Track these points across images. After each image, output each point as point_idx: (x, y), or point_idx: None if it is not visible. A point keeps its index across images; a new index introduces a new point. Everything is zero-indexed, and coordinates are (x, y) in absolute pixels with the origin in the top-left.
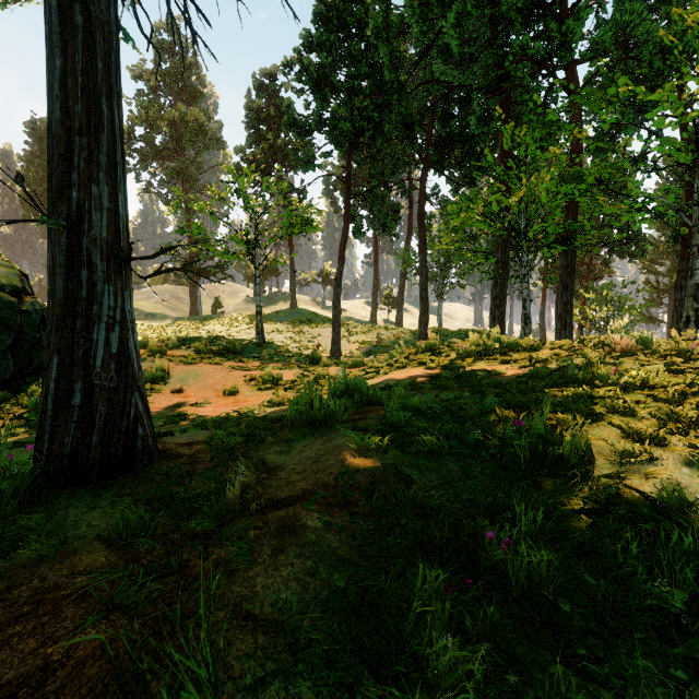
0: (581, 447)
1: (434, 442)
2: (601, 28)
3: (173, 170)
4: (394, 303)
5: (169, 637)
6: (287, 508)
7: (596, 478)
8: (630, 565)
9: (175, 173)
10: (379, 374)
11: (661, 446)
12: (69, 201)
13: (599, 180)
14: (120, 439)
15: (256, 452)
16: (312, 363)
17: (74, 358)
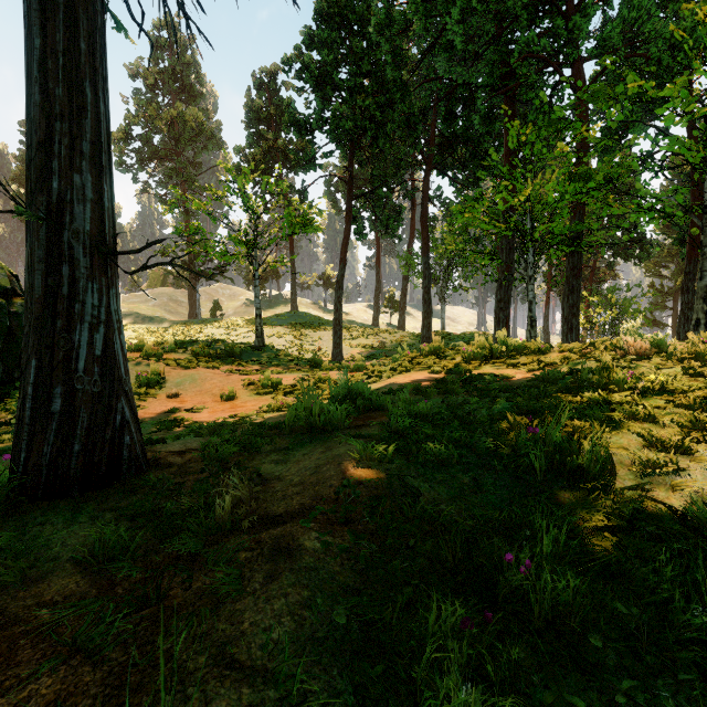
0: (602, 456)
1: (442, 451)
2: (608, 25)
3: (171, 171)
4: (397, 306)
5: (137, 690)
6: (283, 526)
7: (619, 491)
8: (664, 589)
9: (173, 173)
10: (382, 378)
11: (686, 455)
12: (49, 191)
13: (607, 179)
14: (105, 448)
15: (251, 461)
16: (313, 367)
17: (54, 361)
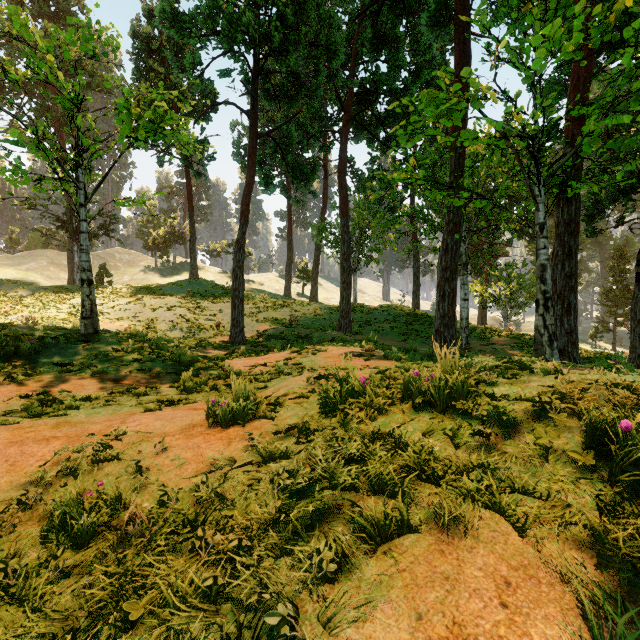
0: None
1: None
2: None
3: (40, 107)
4: (309, 276)
5: None
6: None
7: None
8: None
9: (43, 110)
10: (293, 627)
11: None
12: None
13: None
14: None
15: None
16: (175, 372)
17: None
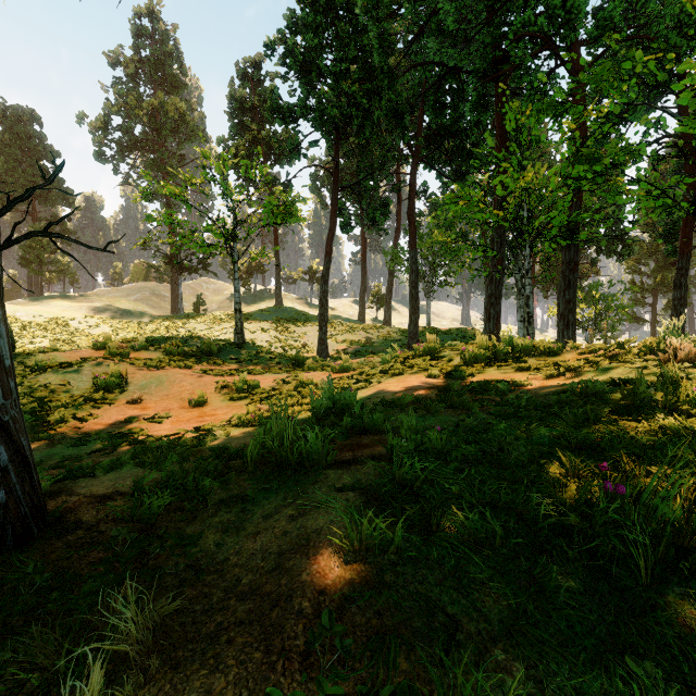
0: None
1: (477, 523)
2: (610, 3)
3: (152, 162)
4: (382, 301)
5: None
6: None
7: None
8: None
9: (155, 164)
10: (372, 382)
11: None
12: None
13: (613, 164)
14: None
15: (190, 524)
16: (296, 365)
17: None
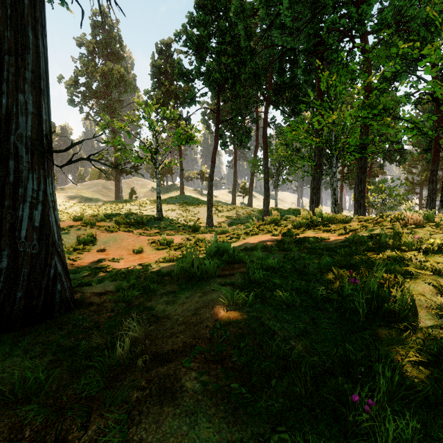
0: (409, 302)
1: (288, 297)
2: (385, 10)
3: (104, 105)
4: (247, 191)
5: None
6: (169, 364)
7: (425, 330)
8: None
9: (105, 107)
10: (239, 239)
11: None
12: None
13: (385, 109)
14: (41, 294)
15: (149, 302)
16: (194, 230)
17: (2, 230)
